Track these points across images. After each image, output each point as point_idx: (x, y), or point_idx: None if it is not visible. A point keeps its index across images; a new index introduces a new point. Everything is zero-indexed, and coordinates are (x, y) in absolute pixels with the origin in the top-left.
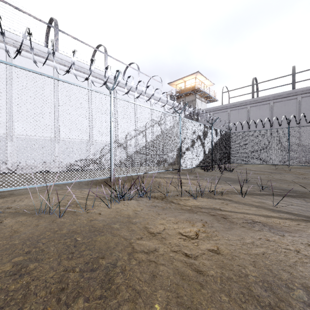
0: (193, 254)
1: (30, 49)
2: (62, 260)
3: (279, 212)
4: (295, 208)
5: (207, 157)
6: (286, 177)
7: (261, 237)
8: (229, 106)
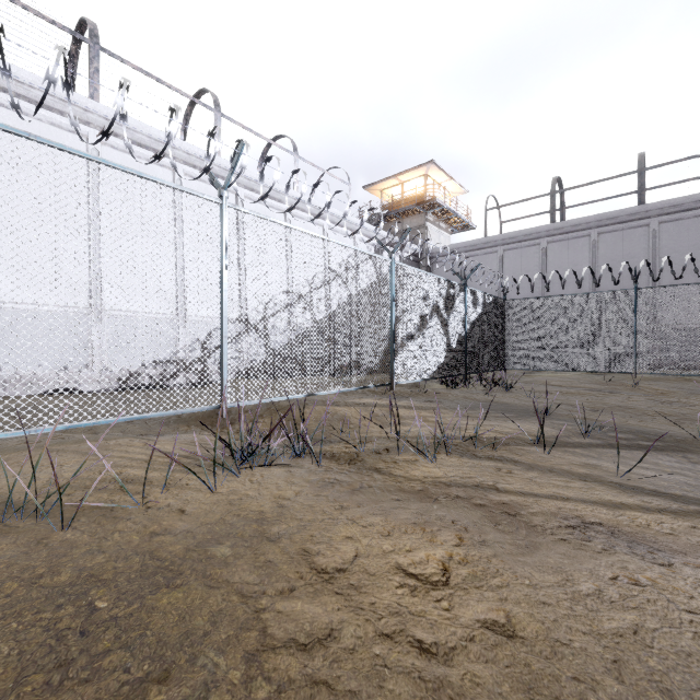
0: (441, 642)
1: (2, 72)
2: (22, 699)
3: (638, 492)
4: (672, 479)
5: (453, 355)
6: (631, 401)
7: (616, 574)
8: (501, 241)
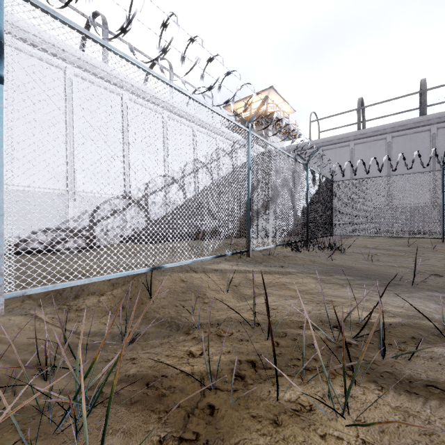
0: None
1: None
2: None
3: None
4: None
5: (299, 223)
6: None
7: None
8: (321, 144)
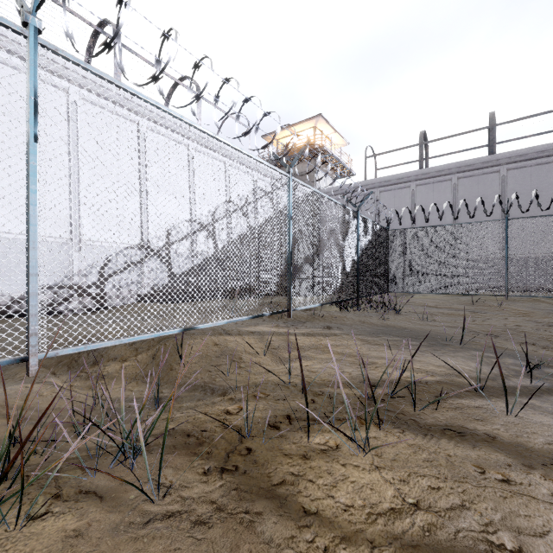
0: None
1: None
2: None
3: None
4: None
5: (348, 279)
6: (512, 322)
7: None
8: (378, 184)
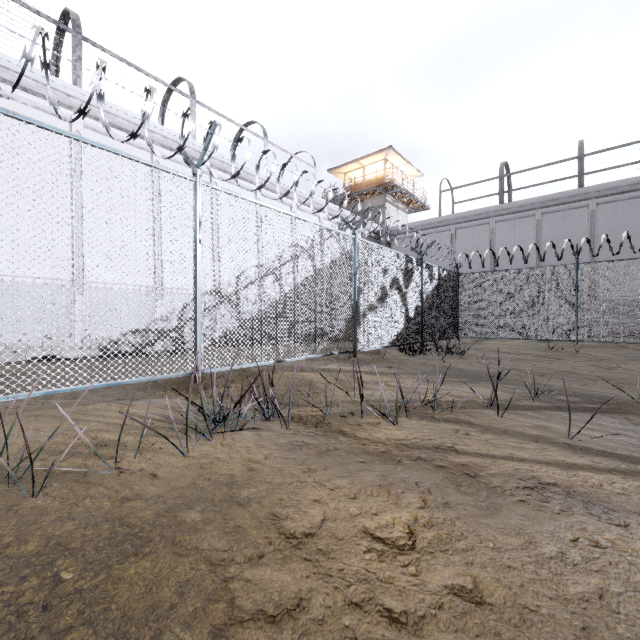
0: (410, 610)
1: None
2: None
3: (587, 453)
4: (617, 440)
5: (411, 324)
6: (573, 367)
7: (577, 536)
8: (453, 220)
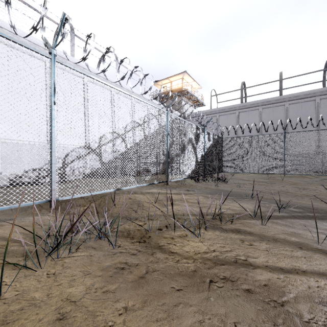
0: None
1: None
2: None
3: None
4: None
5: (199, 165)
6: (285, 188)
7: None
8: (218, 111)
